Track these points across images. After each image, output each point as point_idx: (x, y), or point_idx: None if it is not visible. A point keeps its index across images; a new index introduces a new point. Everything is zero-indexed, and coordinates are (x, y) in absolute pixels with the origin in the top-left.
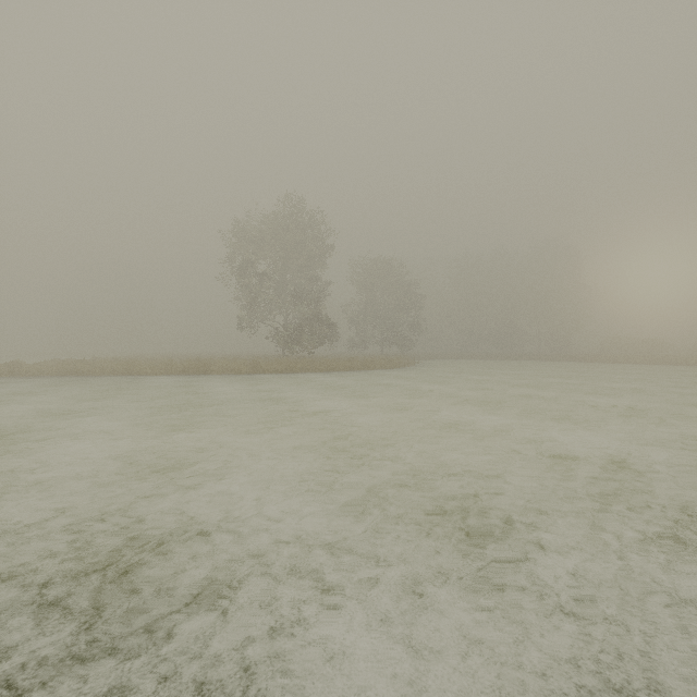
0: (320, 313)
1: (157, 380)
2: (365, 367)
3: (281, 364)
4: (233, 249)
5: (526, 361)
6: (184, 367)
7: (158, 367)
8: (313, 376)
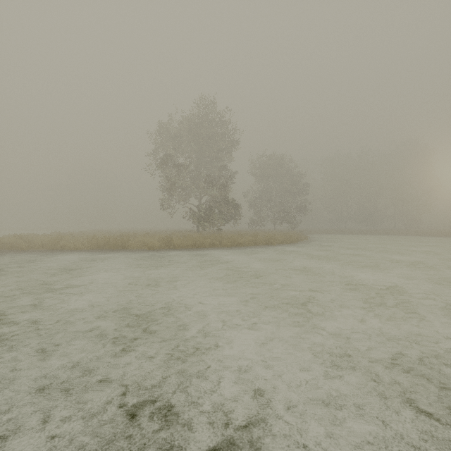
0: (227, 196)
1: (65, 257)
2: (267, 242)
3: (191, 239)
4: (158, 146)
5: (394, 235)
6: (104, 242)
7: (82, 242)
8: (220, 252)
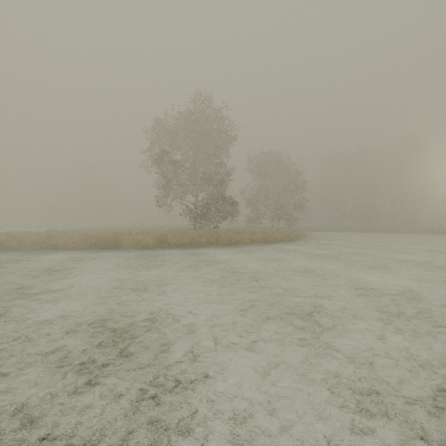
0: (224, 193)
1: (54, 256)
2: (265, 240)
3: (187, 237)
4: (154, 143)
5: (392, 233)
6: (96, 240)
7: (74, 240)
8: (216, 251)
